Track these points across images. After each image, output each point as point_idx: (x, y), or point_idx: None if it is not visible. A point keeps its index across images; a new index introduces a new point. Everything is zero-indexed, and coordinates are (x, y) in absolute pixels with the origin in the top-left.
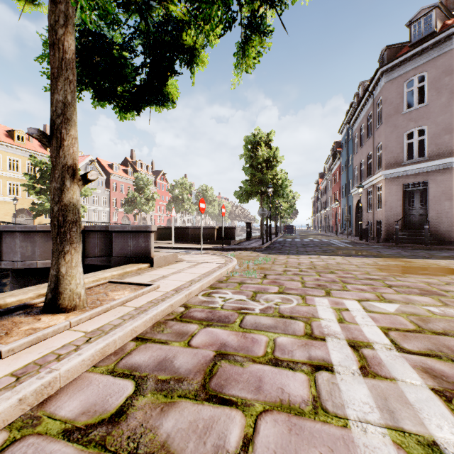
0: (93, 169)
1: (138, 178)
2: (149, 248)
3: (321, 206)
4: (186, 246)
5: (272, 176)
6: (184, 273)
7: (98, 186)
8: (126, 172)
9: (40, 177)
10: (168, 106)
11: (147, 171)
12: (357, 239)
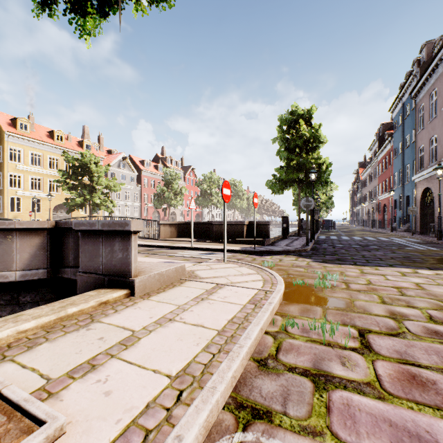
0: (125, 166)
1: (167, 173)
2: (128, 261)
3: (362, 198)
4: (207, 246)
5: (314, 161)
6: (179, 324)
7: (130, 182)
8: (157, 168)
9: (72, 173)
10: (159, 2)
11: (176, 166)
12: (430, 238)
